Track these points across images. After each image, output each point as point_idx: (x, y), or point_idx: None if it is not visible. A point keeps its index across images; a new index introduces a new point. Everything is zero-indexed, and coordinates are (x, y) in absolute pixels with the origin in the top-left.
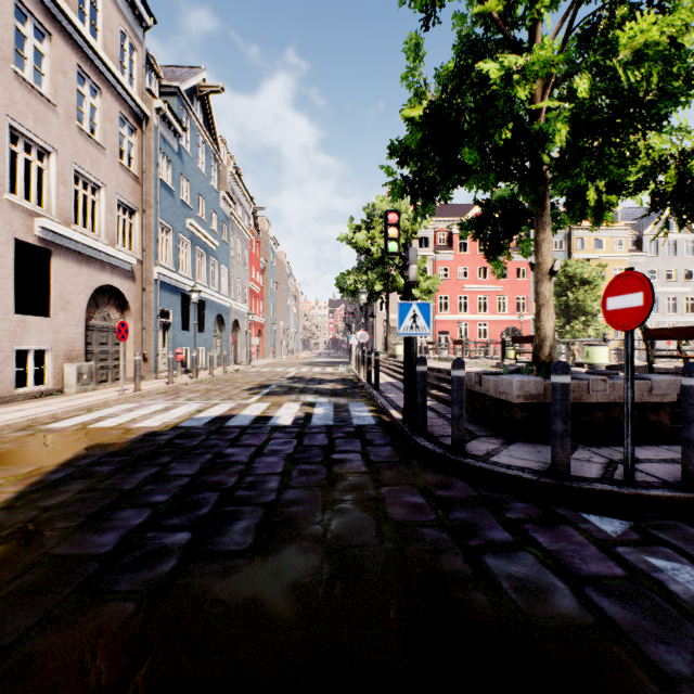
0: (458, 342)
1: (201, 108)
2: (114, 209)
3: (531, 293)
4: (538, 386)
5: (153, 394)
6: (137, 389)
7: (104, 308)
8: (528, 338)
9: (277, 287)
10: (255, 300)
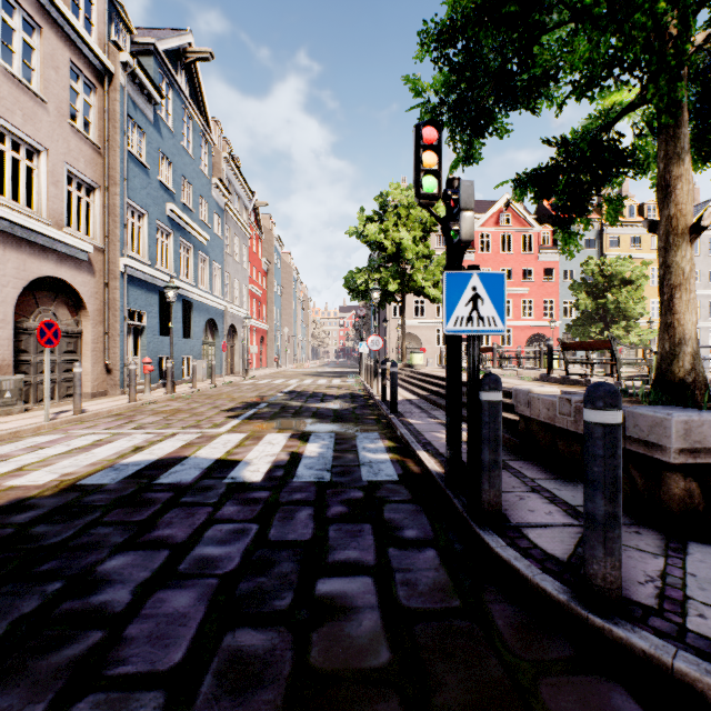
0: (486, 349)
1: (187, 79)
2: (61, 182)
3: (560, 296)
4: None
5: (100, 417)
6: (76, 412)
7: (49, 306)
8: (586, 345)
9: (282, 292)
10: (257, 305)
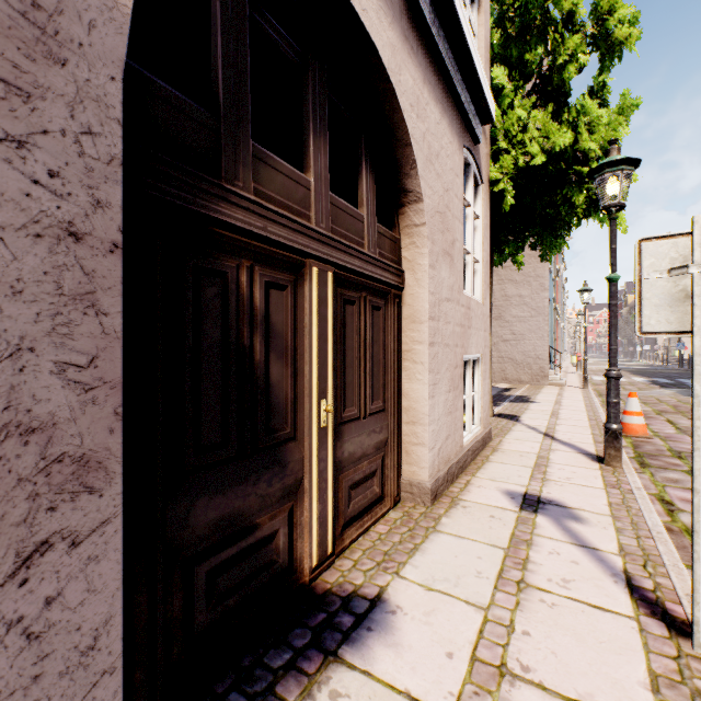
0: None
1: None
2: None
3: None
4: None
5: None
6: None
7: None
8: None
9: None
10: None
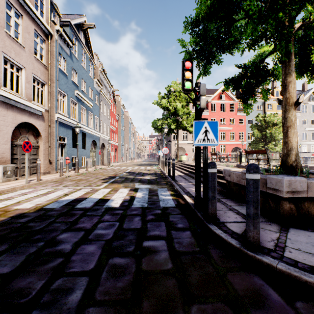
0: (213, 154)
1: (83, 36)
2: (30, 81)
3: (246, 130)
4: (302, 184)
5: (48, 182)
6: (38, 180)
7: (25, 135)
8: (256, 151)
9: (124, 129)
10: (113, 134)
